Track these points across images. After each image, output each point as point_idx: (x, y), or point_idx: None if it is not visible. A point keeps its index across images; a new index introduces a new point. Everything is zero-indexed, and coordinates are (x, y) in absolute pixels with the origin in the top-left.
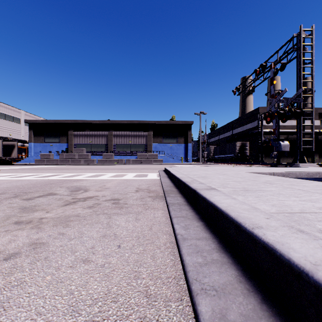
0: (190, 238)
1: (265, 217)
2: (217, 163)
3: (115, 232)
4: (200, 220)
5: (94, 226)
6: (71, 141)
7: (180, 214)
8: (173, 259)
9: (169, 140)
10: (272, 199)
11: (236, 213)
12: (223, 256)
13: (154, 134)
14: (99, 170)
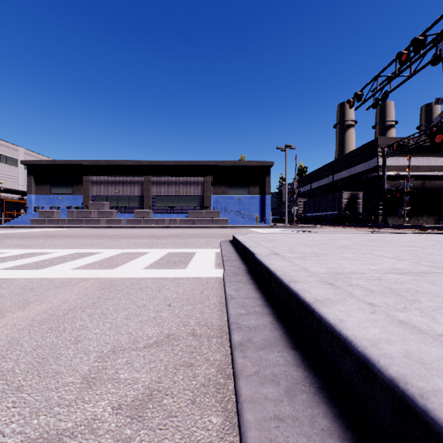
0: None
1: None
2: (314, 225)
3: None
4: None
5: None
6: (87, 191)
7: None
8: None
9: (237, 190)
10: None
11: None
12: None
13: (214, 181)
14: (106, 239)
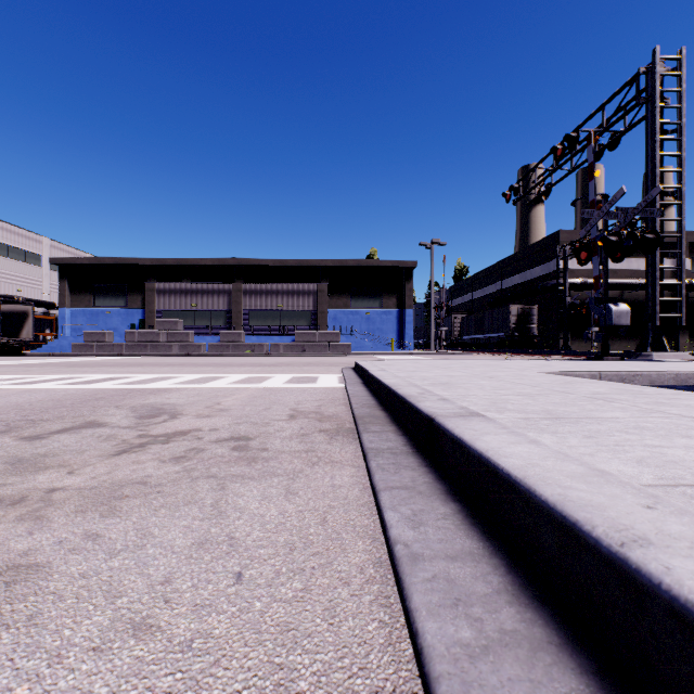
0: (431, 554)
1: (640, 501)
2: (469, 353)
3: (233, 530)
4: (450, 496)
5: (181, 513)
6: (152, 304)
7: (397, 479)
8: (386, 622)
9: (365, 302)
10: (629, 443)
11: (555, 487)
12: (529, 618)
13: (331, 288)
14: (211, 367)
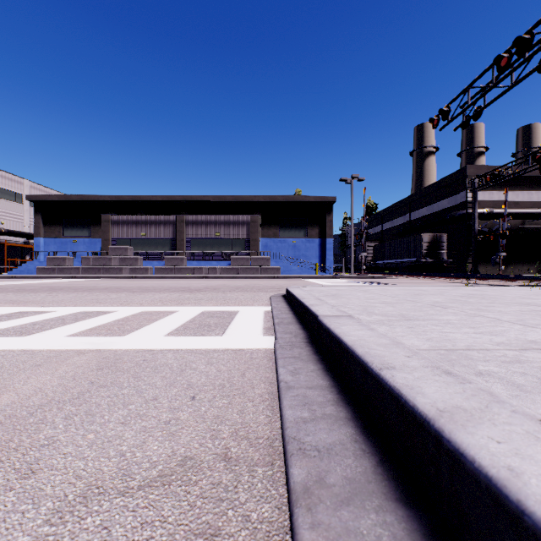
0: None
1: None
2: (387, 275)
3: None
4: None
5: None
6: (107, 234)
7: None
8: None
9: (292, 232)
10: None
11: None
12: None
13: (263, 220)
14: (126, 293)
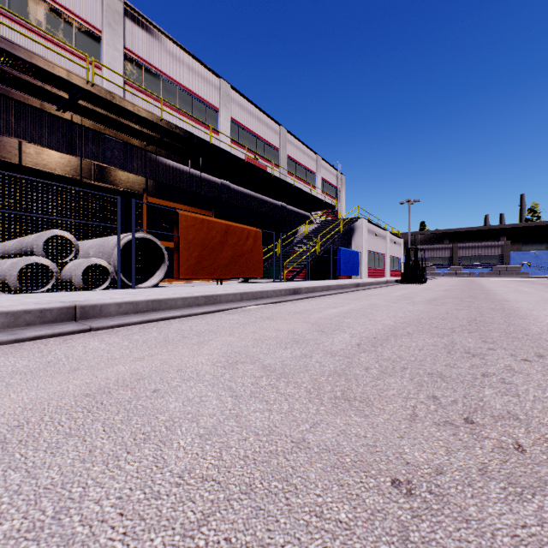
0: None
1: None
2: None
3: None
4: None
5: None
6: (412, 255)
7: None
8: None
9: (533, 247)
10: None
11: None
12: None
13: (507, 240)
14: None
